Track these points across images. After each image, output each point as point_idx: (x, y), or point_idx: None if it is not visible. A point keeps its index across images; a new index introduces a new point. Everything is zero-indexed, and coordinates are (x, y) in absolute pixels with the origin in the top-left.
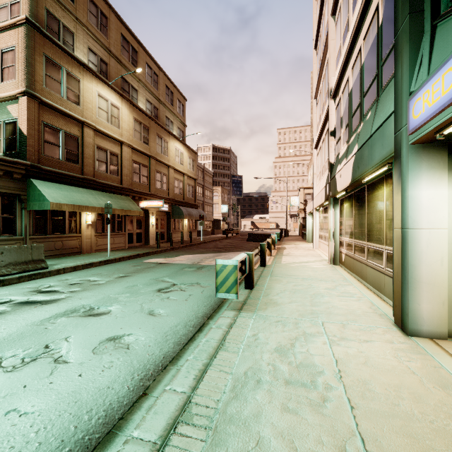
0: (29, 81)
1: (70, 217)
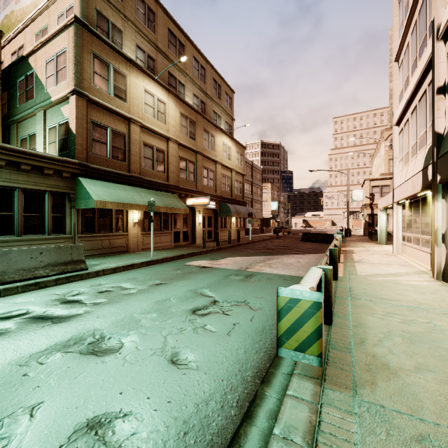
0: (77, 80)
1: (118, 215)
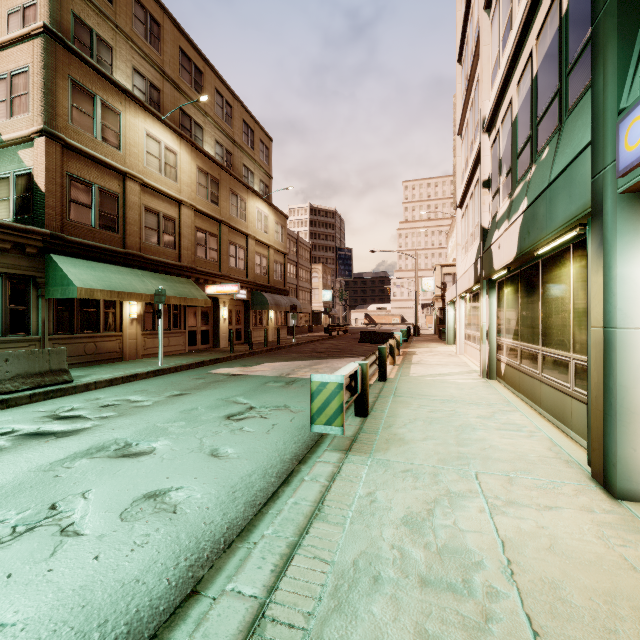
0: (48, 115)
1: (107, 308)
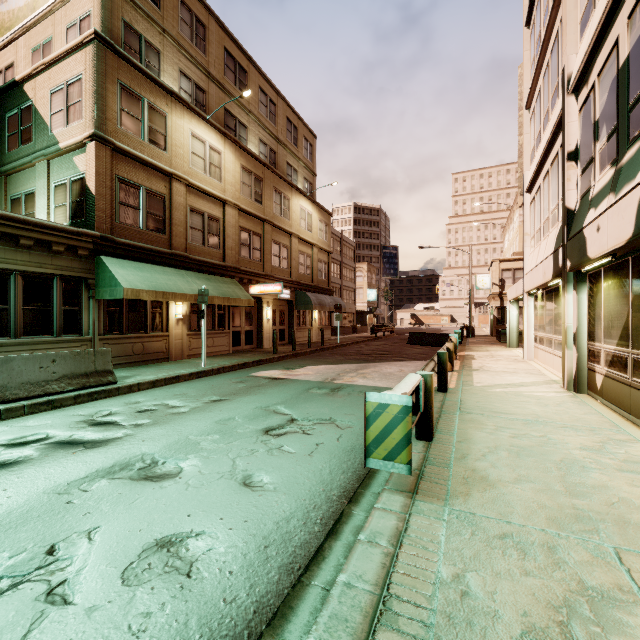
0: (99, 120)
1: (154, 308)
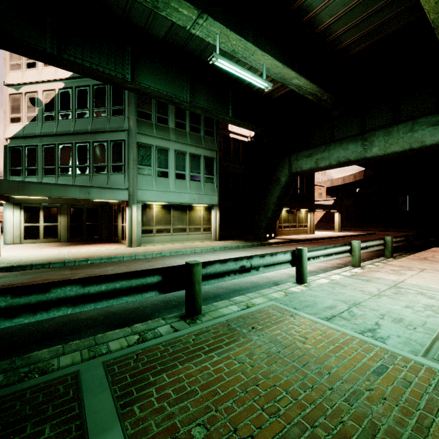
0: None
1: None
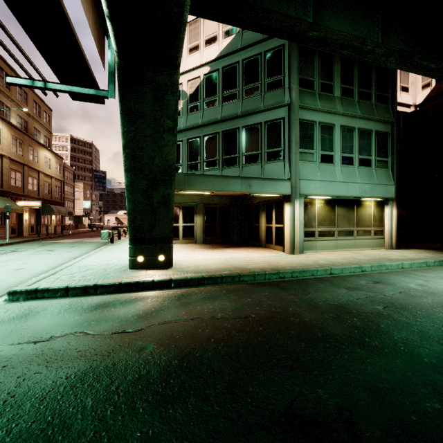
0: None
1: None
